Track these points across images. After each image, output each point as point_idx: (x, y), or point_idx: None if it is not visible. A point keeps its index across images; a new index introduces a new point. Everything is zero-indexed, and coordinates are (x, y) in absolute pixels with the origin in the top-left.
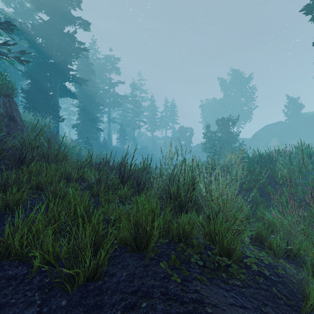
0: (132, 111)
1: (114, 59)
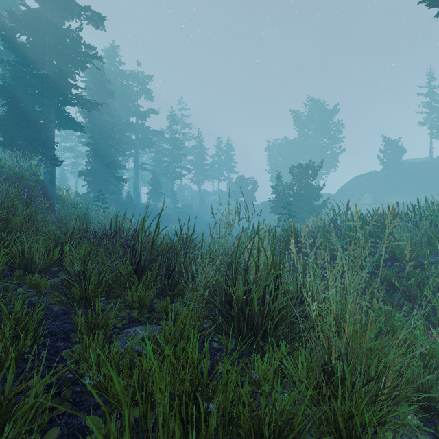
0: (170, 153)
1: (143, 77)
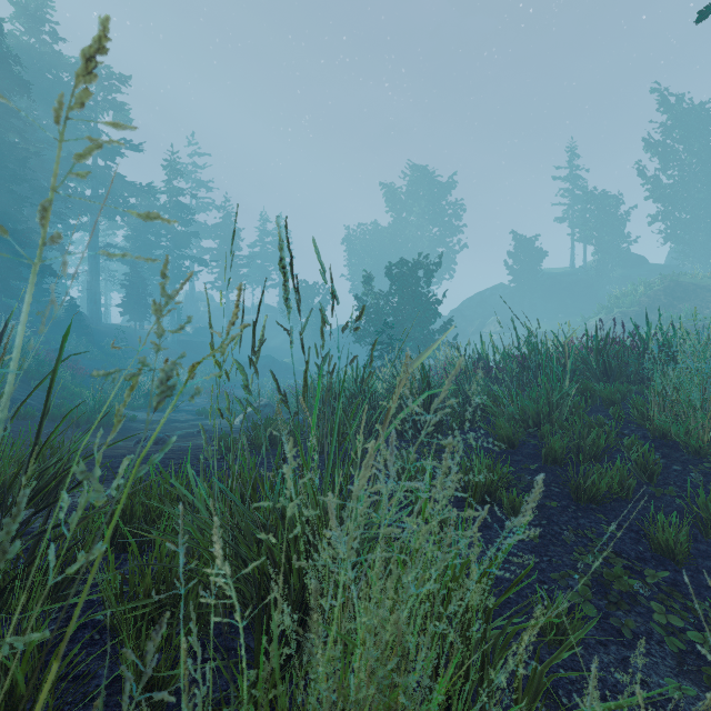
0: (169, 231)
1: (108, 77)
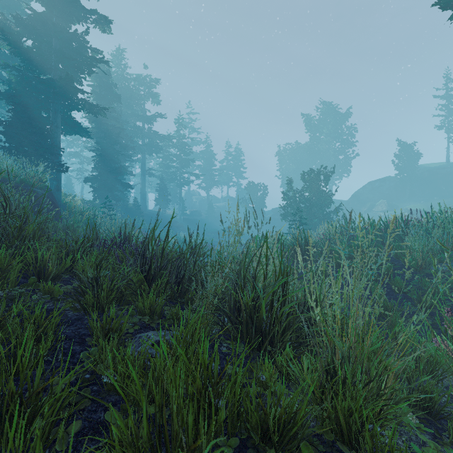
0: (178, 158)
1: (150, 81)
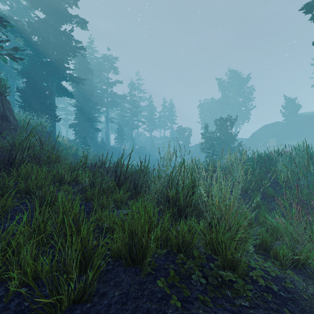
0: (130, 110)
1: (111, 59)
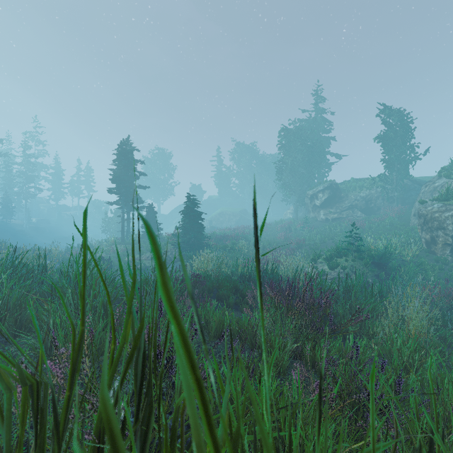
0: (24, 175)
1: None
